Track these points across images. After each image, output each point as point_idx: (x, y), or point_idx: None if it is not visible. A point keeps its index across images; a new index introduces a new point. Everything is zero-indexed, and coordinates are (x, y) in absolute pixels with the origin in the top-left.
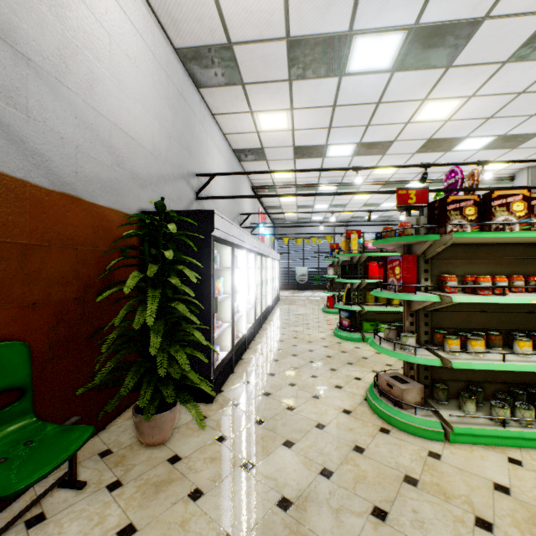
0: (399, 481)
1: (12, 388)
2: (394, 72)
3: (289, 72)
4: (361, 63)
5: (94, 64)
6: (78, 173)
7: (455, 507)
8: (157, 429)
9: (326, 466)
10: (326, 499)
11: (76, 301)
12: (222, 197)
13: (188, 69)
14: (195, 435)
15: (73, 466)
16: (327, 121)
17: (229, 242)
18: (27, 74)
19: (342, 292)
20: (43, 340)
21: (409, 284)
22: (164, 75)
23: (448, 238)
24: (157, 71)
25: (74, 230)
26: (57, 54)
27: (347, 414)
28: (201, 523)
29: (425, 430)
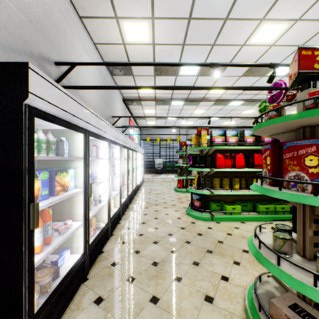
0: None
1: None
2: None
3: None
4: None
5: None
6: None
7: None
8: None
9: None
10: None
11: None
12: (83, 86)
13: None
14: None
15: None
16: (182, 36)
17: (77, 126)
18: None
19: (188, 176)
20: None
21: None
22: None
23: None
24: None
25: None
26: None
27: None
28: None
29: None
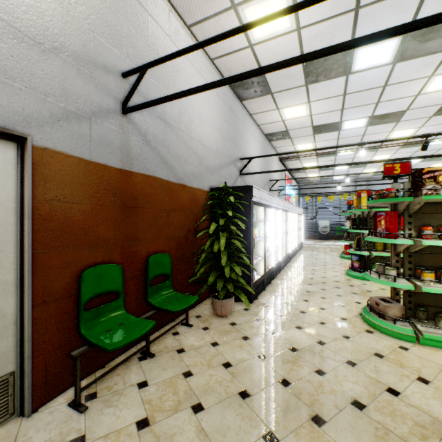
0: (370, 354)
1: (165, 274)
2: (395, 63)
3: (305, 80)
4: (364, 63)
5: (191, 113)
6: (185, 172)
7: (405, 371)
8: (223, 307)
9: (321, 340)
10: (318, 352)
11: (184, 237)
12: (257, 172)
13: (235, 92)
14: (243, 316)
15: (187, 315)
16: (339, 105)
17: (262, 204)
18: (168, 131)
19: None
20: (173, 255)
21: (391, 232)
22: (222, 103)
23: (420, 199)
24: (218, 102)
25: (184, 202)
26: (178, 116)
27: (343, 320)
28: (249, 347)
29: (400, 334)
